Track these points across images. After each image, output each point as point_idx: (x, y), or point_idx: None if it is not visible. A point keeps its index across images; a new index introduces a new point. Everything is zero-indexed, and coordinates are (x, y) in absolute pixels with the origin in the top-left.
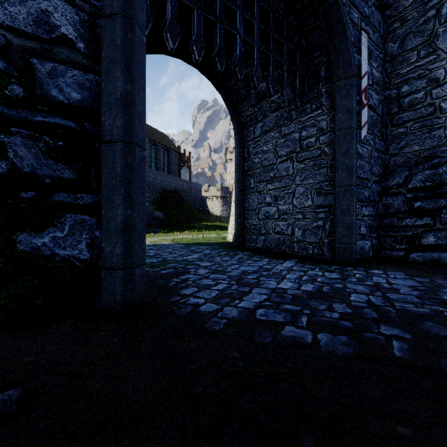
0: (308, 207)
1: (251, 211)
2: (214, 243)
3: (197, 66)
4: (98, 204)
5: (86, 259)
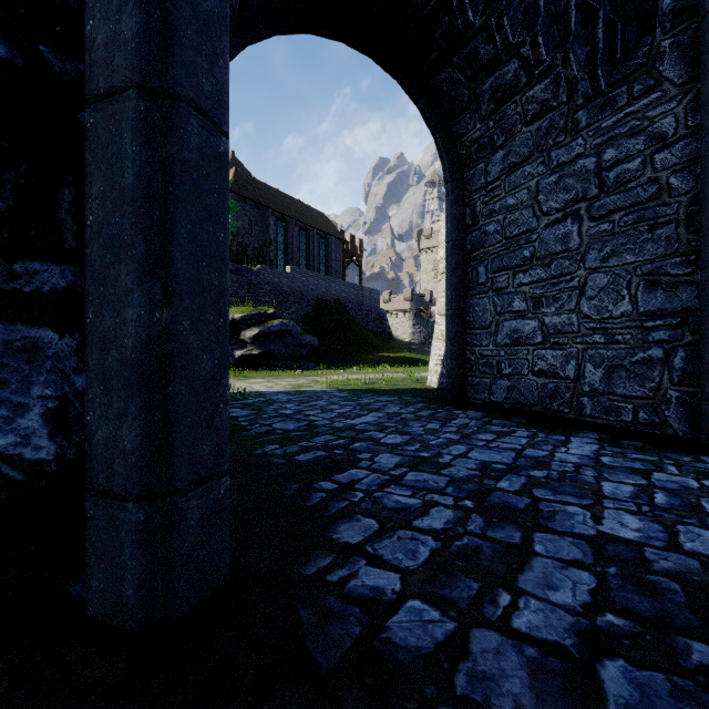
0: (621, 316)
1: (479, 331)
2: (404, 390)
3: (373, 51)
4: (83, 296)
5: (43, 460)
